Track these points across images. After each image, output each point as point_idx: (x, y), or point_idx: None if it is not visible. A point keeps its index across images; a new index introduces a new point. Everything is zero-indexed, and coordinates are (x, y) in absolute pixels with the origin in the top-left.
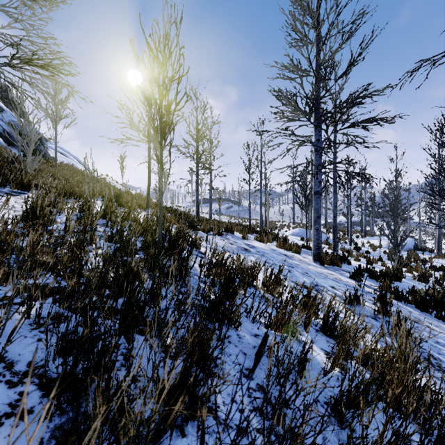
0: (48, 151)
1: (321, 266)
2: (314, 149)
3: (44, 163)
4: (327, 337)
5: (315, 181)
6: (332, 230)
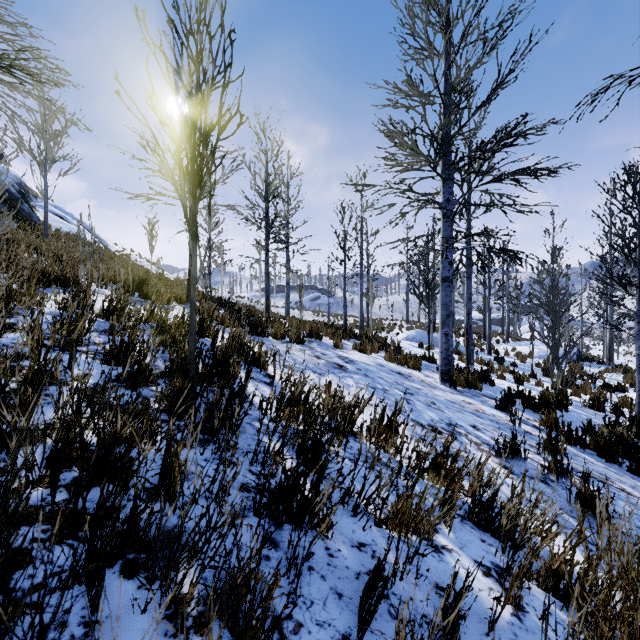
0: (36, 213)
1: (453, 390)
2: (442, 214)
3: (28, 230)
4: (480, 531)
5: (443, 262)
6: (461, 332)
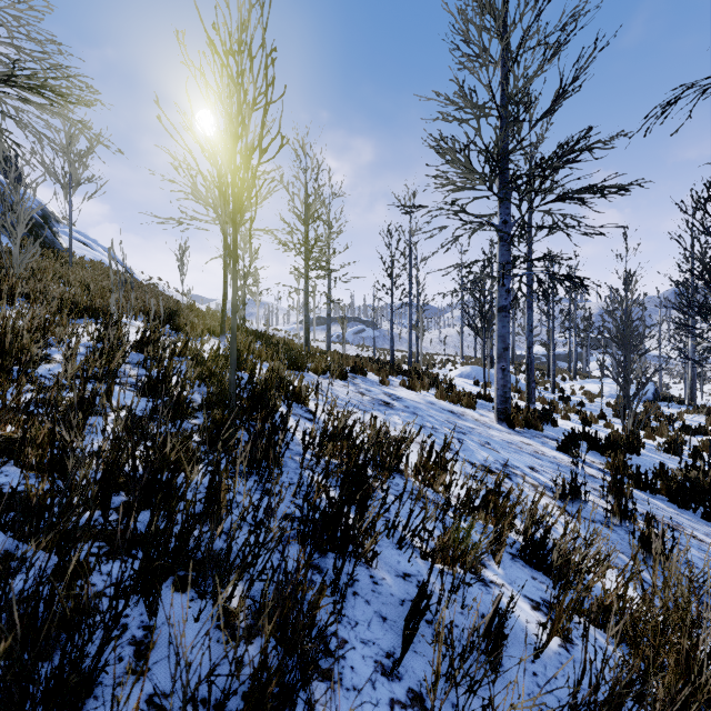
0: (59, 239)
1: (510, 430)
2: (499, 237)
3: (51, 257)
4: (531, 569)
5: (500, 290)
6: (523, 368)
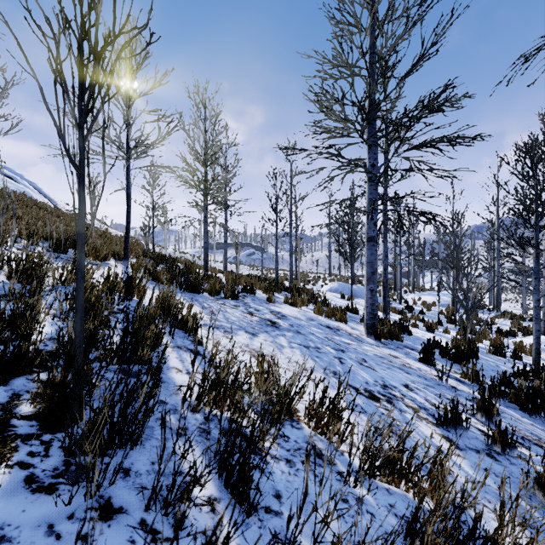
0: None
1: (378, 343)
2: (368, 178)
3: None
4: None
5: (369, 223)
6: None
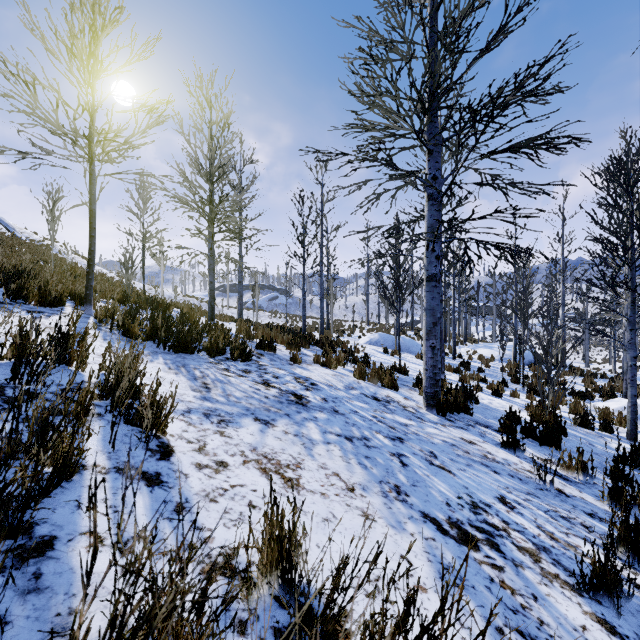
0: None
1: (443, 419)
2: (427, 195)
3: None
4: None
5: (429, 256)
6: (421, 333)
